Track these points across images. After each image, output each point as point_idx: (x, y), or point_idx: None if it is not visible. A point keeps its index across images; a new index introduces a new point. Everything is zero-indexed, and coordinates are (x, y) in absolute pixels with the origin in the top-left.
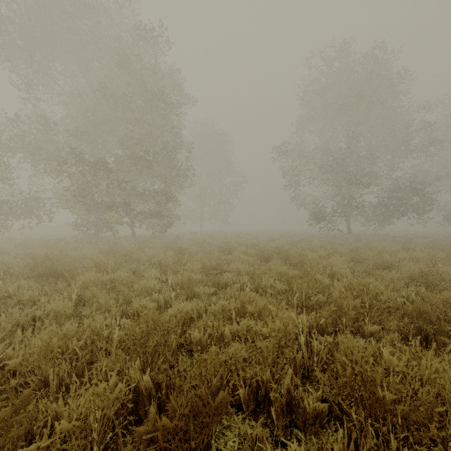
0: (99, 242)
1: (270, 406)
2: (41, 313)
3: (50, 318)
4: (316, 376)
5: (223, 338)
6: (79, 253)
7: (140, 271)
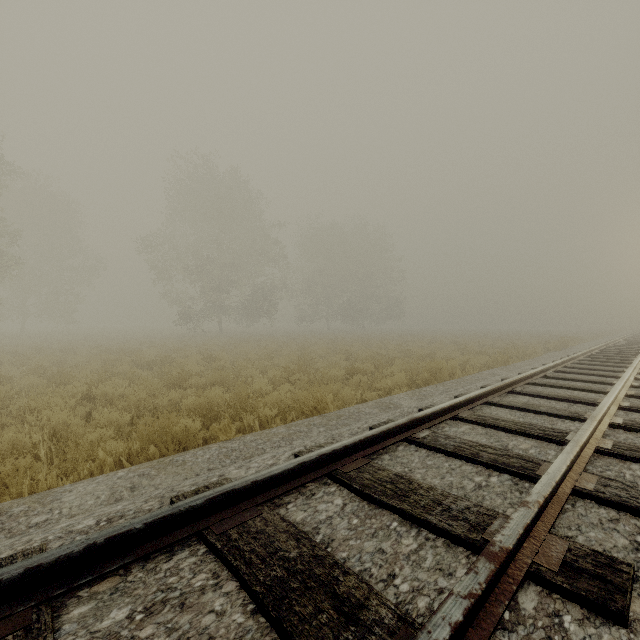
0: None
1: None
2: None
3: None
4: None
5: None
6: None
7: None
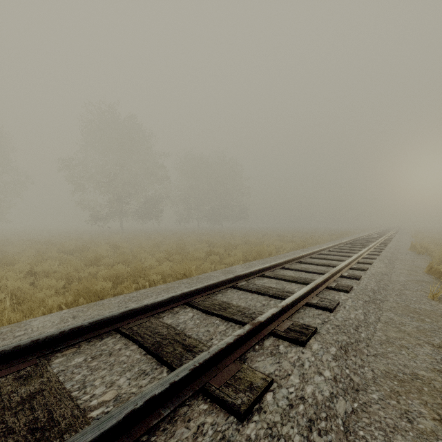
0: None
1: None
2: None
3: None
4: None
5: None
6: None
7: None
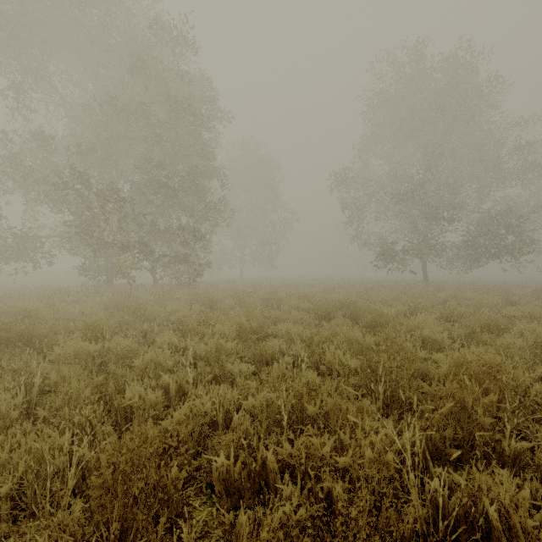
0: (108, 293)
1: None
2: None
3: None
4: None
5: (265, 469)
6: (77, 308)
7: (152, 335)
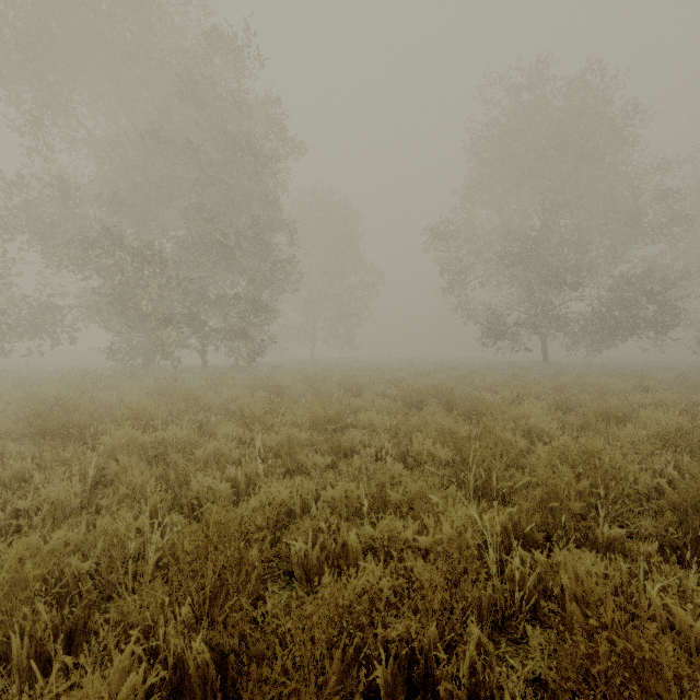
0: (148, 377)
1: (439, 698)
2: (28, 504)
3: (42, 512)
4: (517, 627)
5: (346, 552)
6: (114, 395)
7: (210, 426)
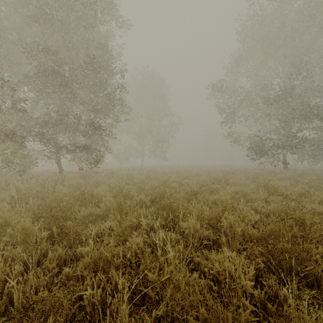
0: None
1: None
2: None
3: None
4: None
5: None
6: None
7: None
